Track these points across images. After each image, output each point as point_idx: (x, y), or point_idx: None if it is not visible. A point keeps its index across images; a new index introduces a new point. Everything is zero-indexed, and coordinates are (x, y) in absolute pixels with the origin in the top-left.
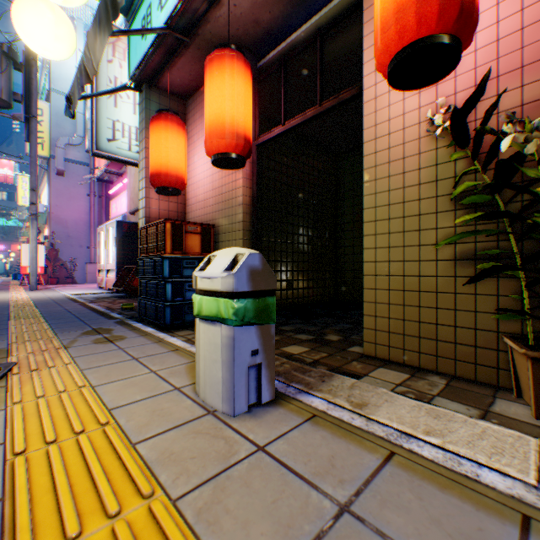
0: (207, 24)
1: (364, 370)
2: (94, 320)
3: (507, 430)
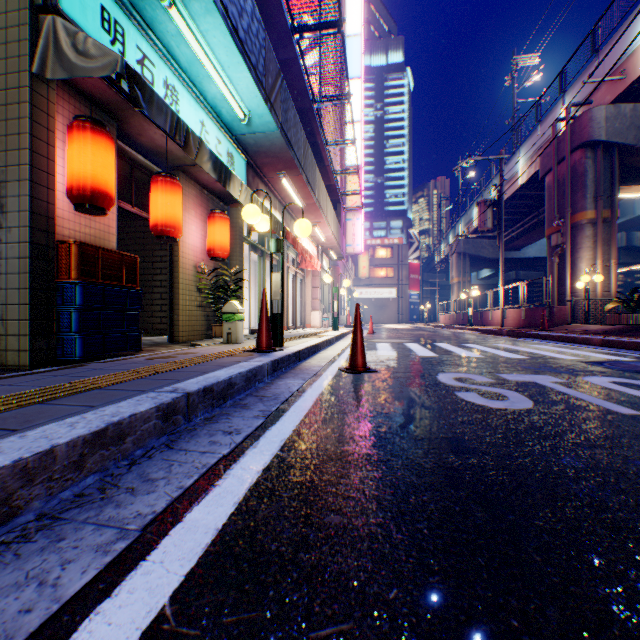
0: (145, 118)
1: None
2: (95, 367)
3: None
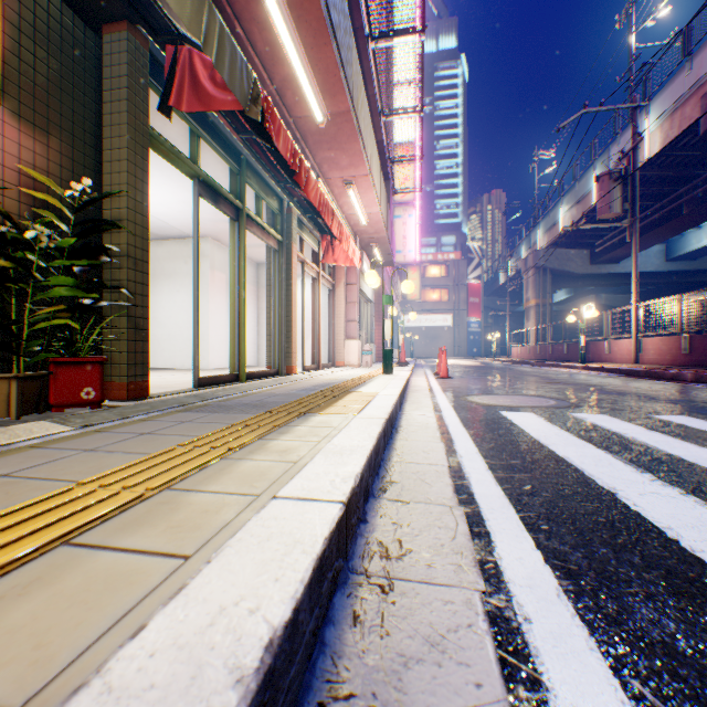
0: None
1: None
2: None
3: (32, 423)
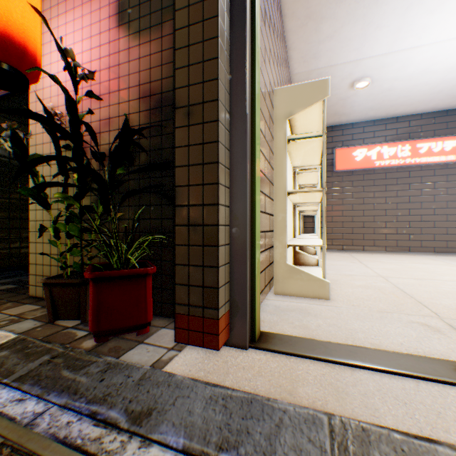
0: None
1: (5, 308)
2: None
3: (7, 333)
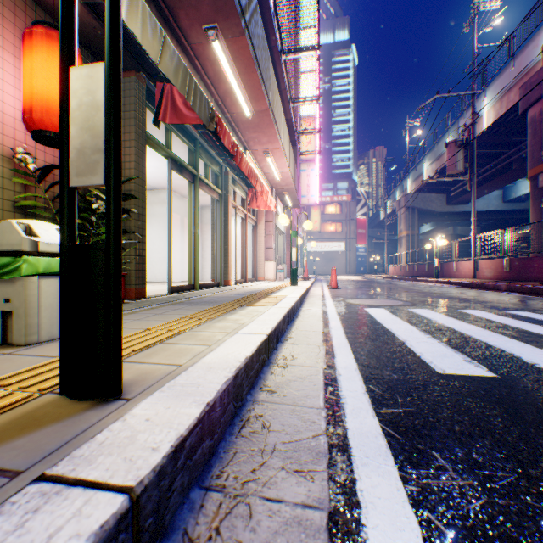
0: None
1: None
2: None
3: None
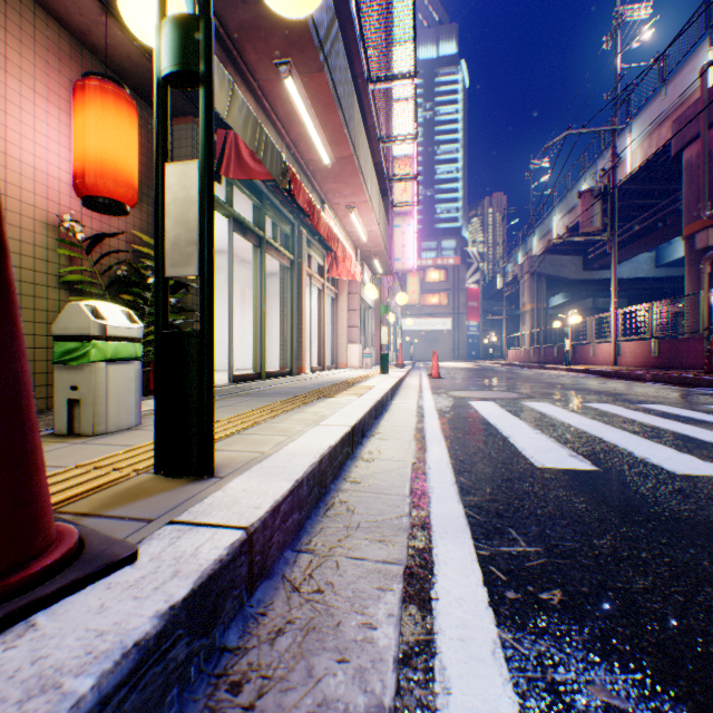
0: None
1: None
2: None
3: (151, 400)
